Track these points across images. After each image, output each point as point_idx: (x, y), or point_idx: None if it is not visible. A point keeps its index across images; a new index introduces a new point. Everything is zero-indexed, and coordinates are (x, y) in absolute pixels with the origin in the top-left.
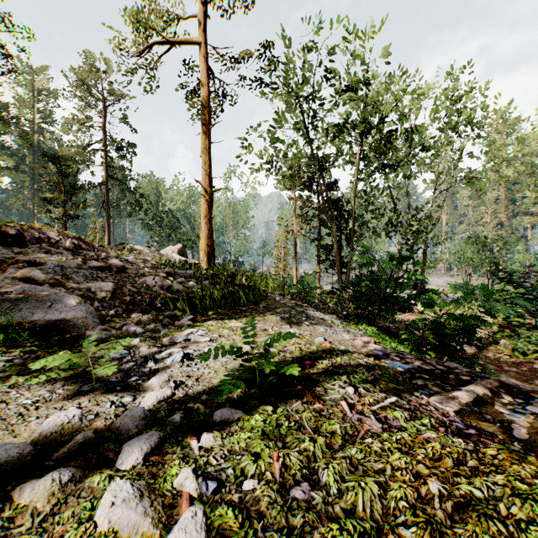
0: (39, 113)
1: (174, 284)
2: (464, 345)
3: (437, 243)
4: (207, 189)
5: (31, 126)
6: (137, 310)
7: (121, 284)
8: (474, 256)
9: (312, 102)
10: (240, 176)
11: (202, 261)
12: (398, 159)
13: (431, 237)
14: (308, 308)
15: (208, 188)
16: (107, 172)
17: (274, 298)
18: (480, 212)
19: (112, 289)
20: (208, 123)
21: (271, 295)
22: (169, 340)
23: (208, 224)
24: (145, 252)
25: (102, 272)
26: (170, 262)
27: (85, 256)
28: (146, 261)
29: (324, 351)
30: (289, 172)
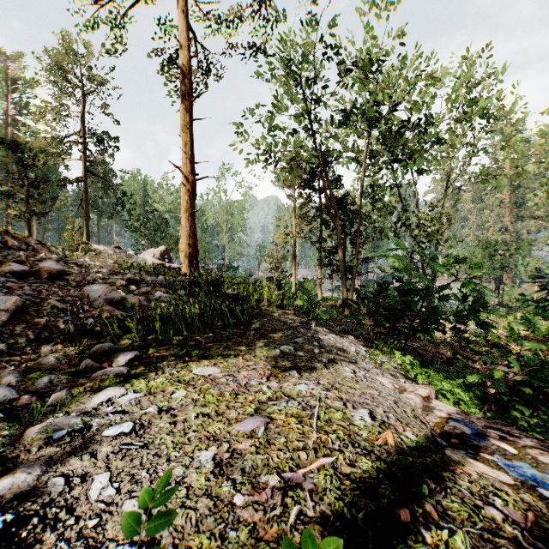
0: (13, 103)
1: (130, 296)
2: (506, 368)
3: (451, 246)
4: (188, 176)
5: (5, 118)
6: (56, 339)
7: (43, 297)
8: (485, 261)
9: (314, 83)
10: (235, 175)
11: (181, 264)
12: (411, 150)
13: (446, 239)
14: (318, 329)
15: (190, 175)
16: (85, 167)
17: (271, 314)
18: (484, 215)
19: (14, 307)
20: (190, 95)
21: (266, 309)
22: (35, 433)
23: (189, 219)
24: (108, 253)
25: (24, 279)
26: (138, 266)
27: (6, 257)
28: (106, 264)
29: (393, 474)
30: (288, 165)
